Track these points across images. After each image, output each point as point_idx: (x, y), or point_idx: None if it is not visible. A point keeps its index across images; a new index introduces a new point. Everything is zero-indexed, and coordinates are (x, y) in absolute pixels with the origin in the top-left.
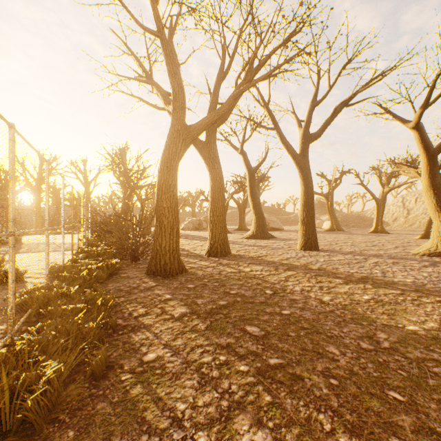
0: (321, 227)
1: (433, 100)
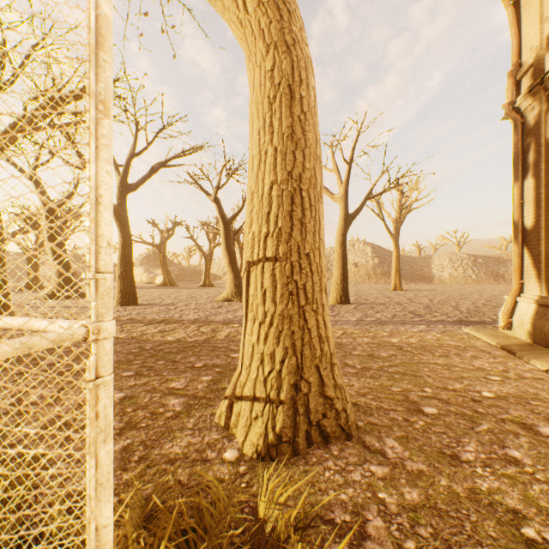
0: (155, 282)
1: (223, 185)
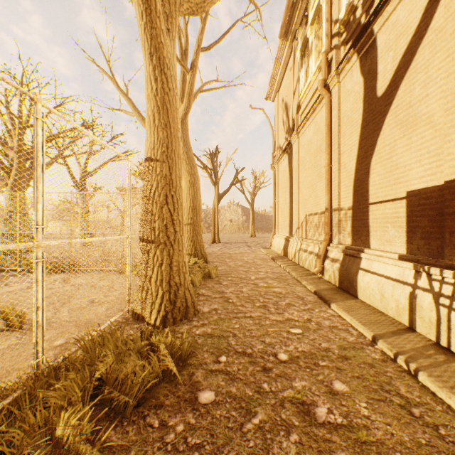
0: (74, 234)
1: None
